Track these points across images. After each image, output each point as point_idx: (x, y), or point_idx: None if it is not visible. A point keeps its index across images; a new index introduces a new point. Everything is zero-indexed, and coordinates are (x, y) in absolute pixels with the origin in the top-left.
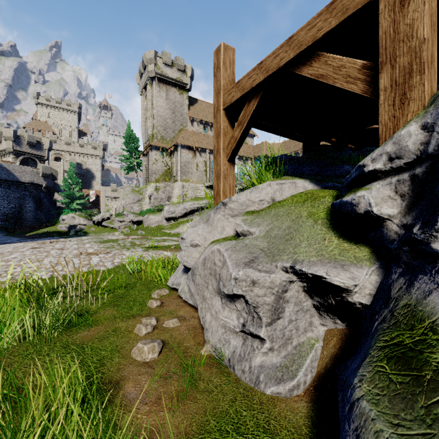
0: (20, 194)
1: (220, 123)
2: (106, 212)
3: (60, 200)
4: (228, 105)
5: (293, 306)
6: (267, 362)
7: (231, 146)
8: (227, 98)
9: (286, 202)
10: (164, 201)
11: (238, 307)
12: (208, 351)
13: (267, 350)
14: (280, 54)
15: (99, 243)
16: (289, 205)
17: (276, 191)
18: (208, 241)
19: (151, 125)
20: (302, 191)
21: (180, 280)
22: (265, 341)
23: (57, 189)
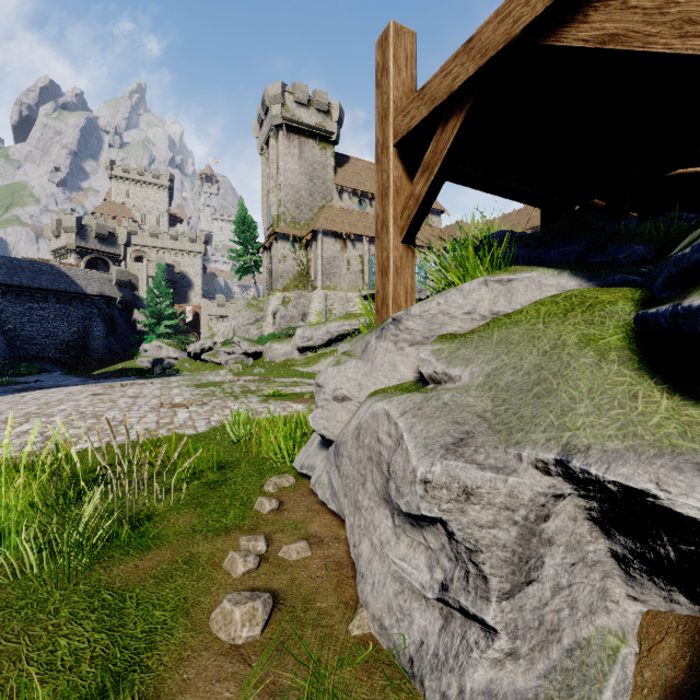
0: (85, 312)
1: (388, 171)
2: (207, 338)
3: (142, 321)
4: (404, 137)
5: (564, 554)
6: (503, 685)
7: (409, 213)
8: (401, 123)
9: (523, 316)
10: (296, 321)
11: (430, 542)
12: (364, 627)
13: (503, 655)
14: (514, 11)
15: (194, 388)
16: (530, 321)
17: (498, 294)
18: (365, 390)
19: (277, 202)
20: (554, 292)
21: (315, 461)
22: (497, 634)
23: (137, 304)
